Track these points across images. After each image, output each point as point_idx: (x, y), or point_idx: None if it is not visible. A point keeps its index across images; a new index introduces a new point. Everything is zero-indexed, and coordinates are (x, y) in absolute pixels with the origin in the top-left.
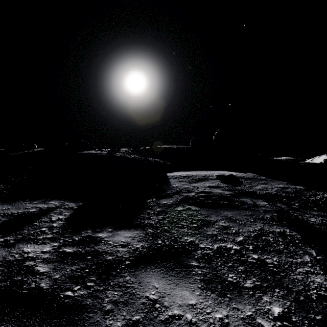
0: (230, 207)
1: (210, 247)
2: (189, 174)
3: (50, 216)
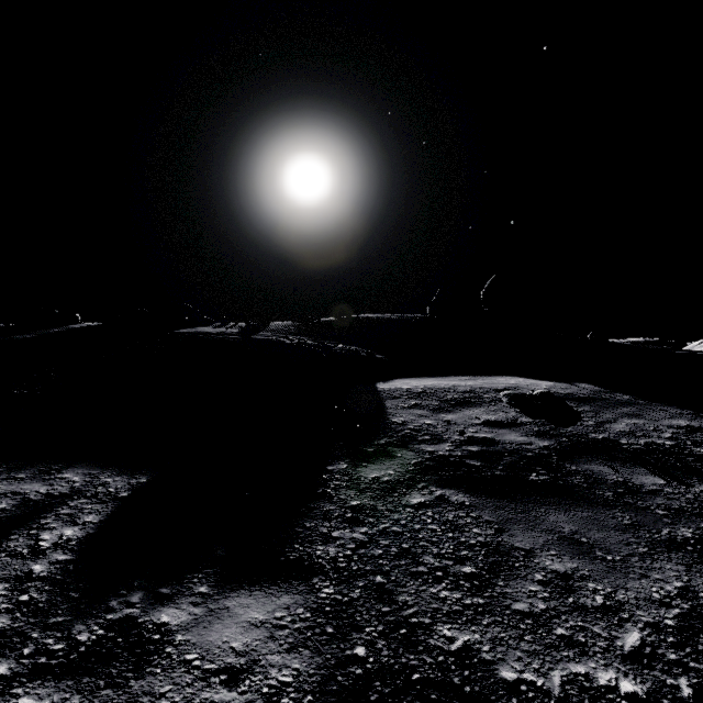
0: (561, 494)
1: (537, 683)
2: (432, 386)
3: (38, 531)
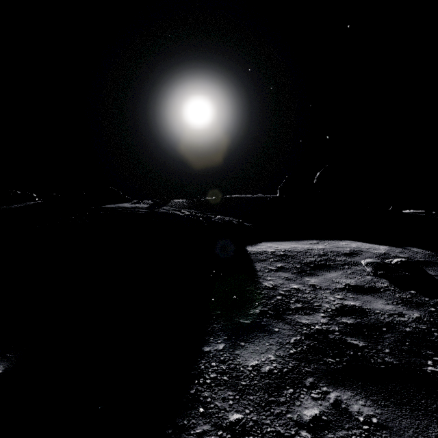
0: None
1: None
2: (291, 249)
3: None
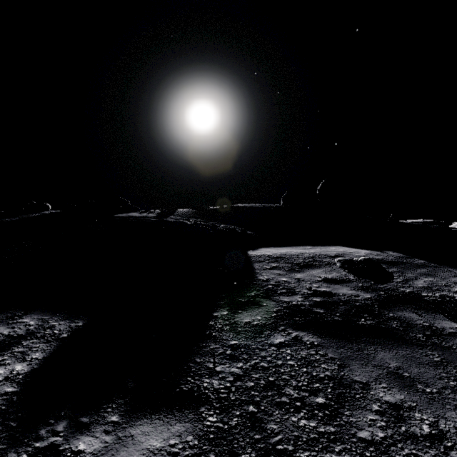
0: (385, 336)
1: None
2: (286, 253)
3: None
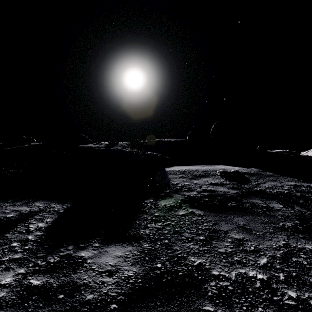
0: (240, 210)
1: (226, 275)
2: (189, 169)
3: (28, 224)
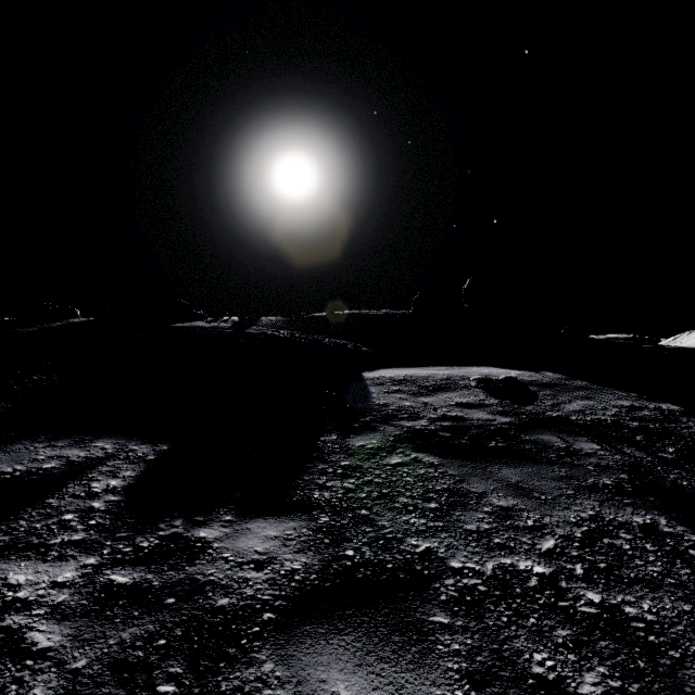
0: (514, 456)
1: (476, 568)
2: (413, 375)
3: (88, 482)
